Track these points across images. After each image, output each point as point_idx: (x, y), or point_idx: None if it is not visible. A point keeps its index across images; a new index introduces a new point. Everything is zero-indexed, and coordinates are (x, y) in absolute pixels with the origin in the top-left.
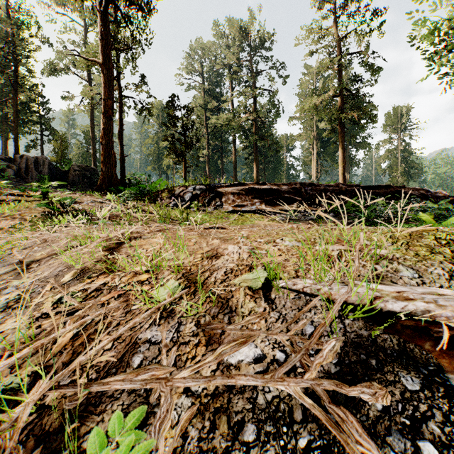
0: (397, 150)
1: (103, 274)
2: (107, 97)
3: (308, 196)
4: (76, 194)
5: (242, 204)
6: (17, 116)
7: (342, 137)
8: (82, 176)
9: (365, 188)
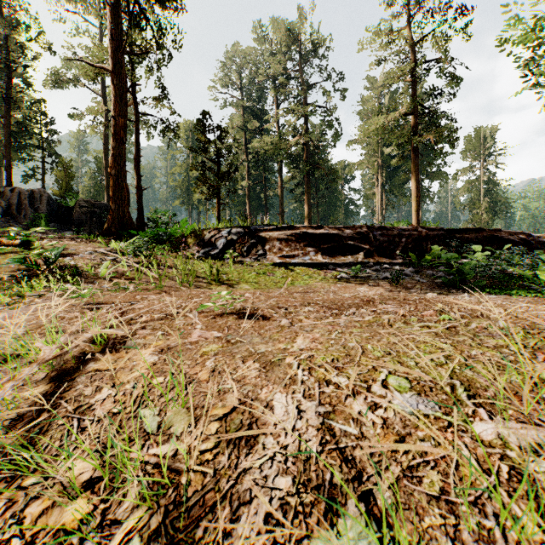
0: (480, 181)
1: (1, 478)
2: (117, 114)
3: (378, 244)
4: (72, 241)
5: (292, 254)
6: (9, 139)
7: (415, 165)
8: (90, 214)
9: (450, 231)
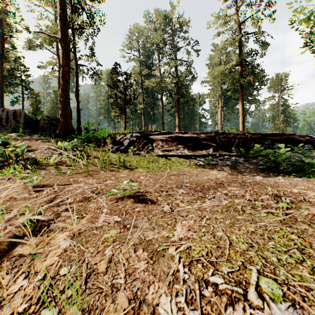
0: (278, 105)
1: None
2: (64, 65)
3: (221, 143)
4: (36, 142)
5: (169, 149)
6: (2, 80)
7: (242, 95)
8: (50, 124)
9: (264, 135)
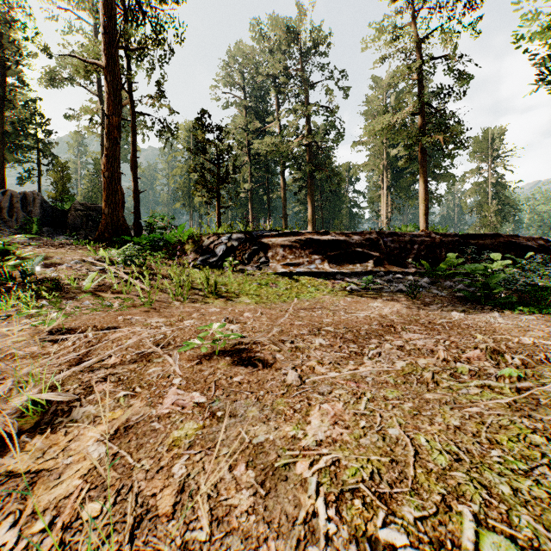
0: (487, 183)
1: None
2: (111, 113)
3: (389, 251)
4: (60, 249)
5: (297, 262)
6: (3, 140)
7: (424, 167)
8: (86, 218)
9: (464, 237)
